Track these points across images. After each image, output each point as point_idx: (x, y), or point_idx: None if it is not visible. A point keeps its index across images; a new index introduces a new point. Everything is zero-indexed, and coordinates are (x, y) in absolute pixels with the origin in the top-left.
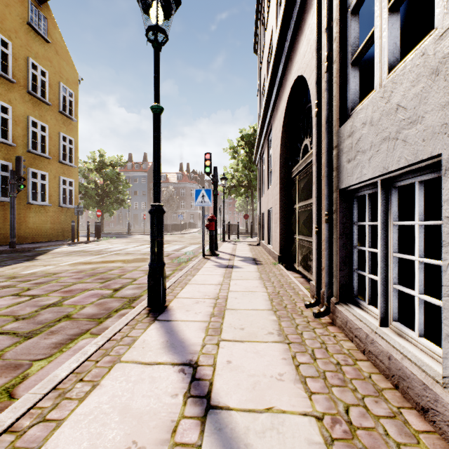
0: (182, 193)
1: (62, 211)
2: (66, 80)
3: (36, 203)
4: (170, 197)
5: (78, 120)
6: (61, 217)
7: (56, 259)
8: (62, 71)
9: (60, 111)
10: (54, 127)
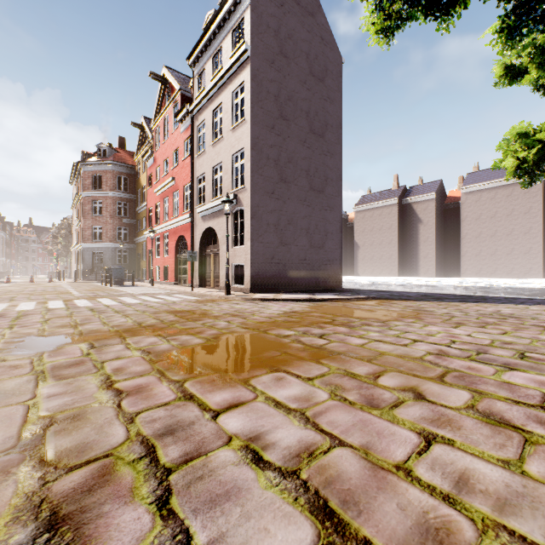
0: None
1: None
2: None
3: None
4: None
5: None
6: None
7: None
8: None
9: None
10: None
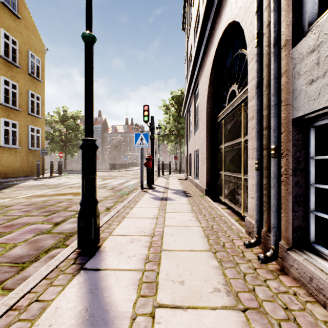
0: (128, 141)
1: (30, 153)
2: (34, 49)
3: (7, 146)
4: (118, 143)
5: (44, 81)
6: (30, 158)
7: (16, 192)
8: (31, 42)
9: (29, 74)
10: (24, 86)
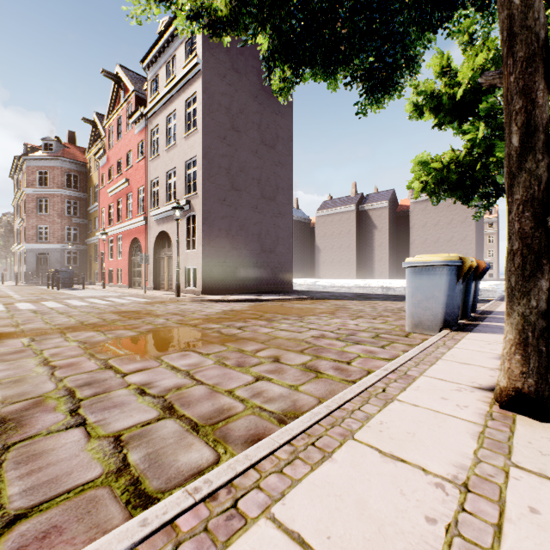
0: None
1: None
2: None
3: None
4: None
5: None
6: None
7: None
8: None
9: None
10: None
